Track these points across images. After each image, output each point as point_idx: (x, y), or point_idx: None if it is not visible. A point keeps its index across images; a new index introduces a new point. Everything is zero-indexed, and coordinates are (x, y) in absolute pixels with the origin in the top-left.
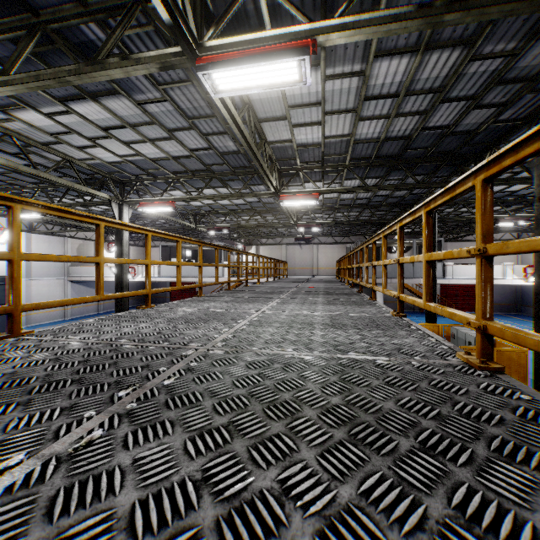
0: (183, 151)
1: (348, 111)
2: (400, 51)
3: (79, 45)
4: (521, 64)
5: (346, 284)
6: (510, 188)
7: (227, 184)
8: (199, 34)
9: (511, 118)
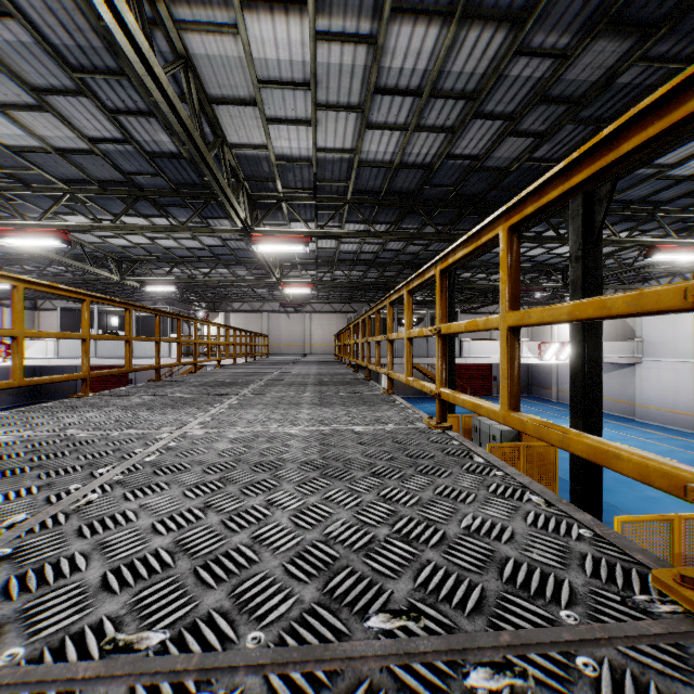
0: (75, 140)
1: (352, 108)
2: (428, 11)
3: None
4: (570, 76)
5: (347, 367)
6: (530, 252)
7: (168, 212)
8: None
9: (546, 157)
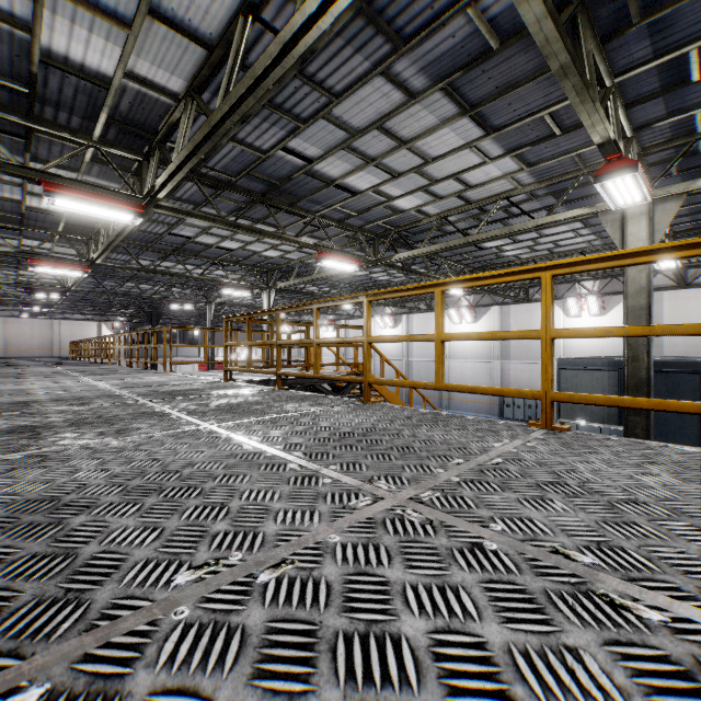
0: None
1: None
2: None
3: None
4: None
5: None
6: None
7: None
8: None
9: None
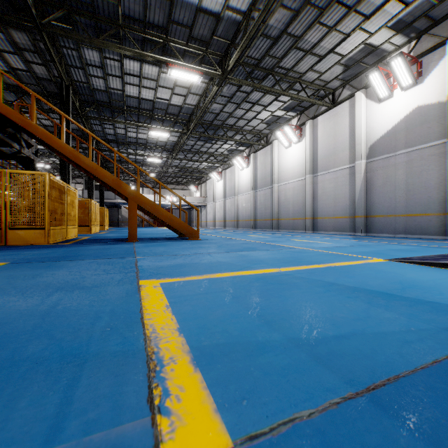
0: None
1: None
2: None
3: None
4: None
5: None
6: (138, 157)
7: None
8: None
9: None
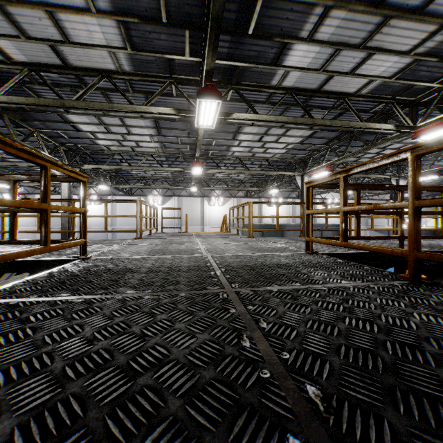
0: None
1: None
2: None
3: (367, 131)
4: None
5: None
6: None
7: None
8: (414, 122)
9: None
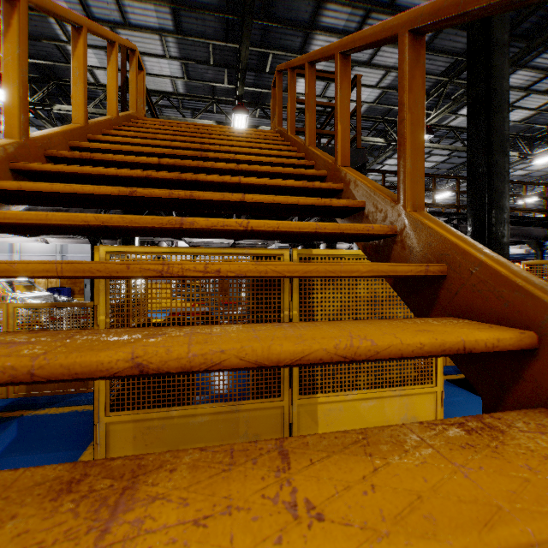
0: (444, 157)
1: (524, 97)
2: None
3: (378, 148)
4: None
5: None
6: None
7: None
8: None
9: None
